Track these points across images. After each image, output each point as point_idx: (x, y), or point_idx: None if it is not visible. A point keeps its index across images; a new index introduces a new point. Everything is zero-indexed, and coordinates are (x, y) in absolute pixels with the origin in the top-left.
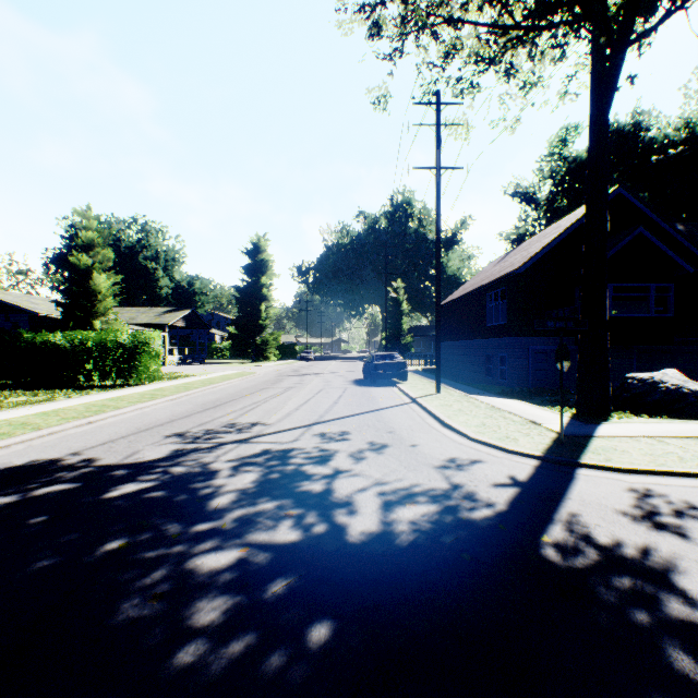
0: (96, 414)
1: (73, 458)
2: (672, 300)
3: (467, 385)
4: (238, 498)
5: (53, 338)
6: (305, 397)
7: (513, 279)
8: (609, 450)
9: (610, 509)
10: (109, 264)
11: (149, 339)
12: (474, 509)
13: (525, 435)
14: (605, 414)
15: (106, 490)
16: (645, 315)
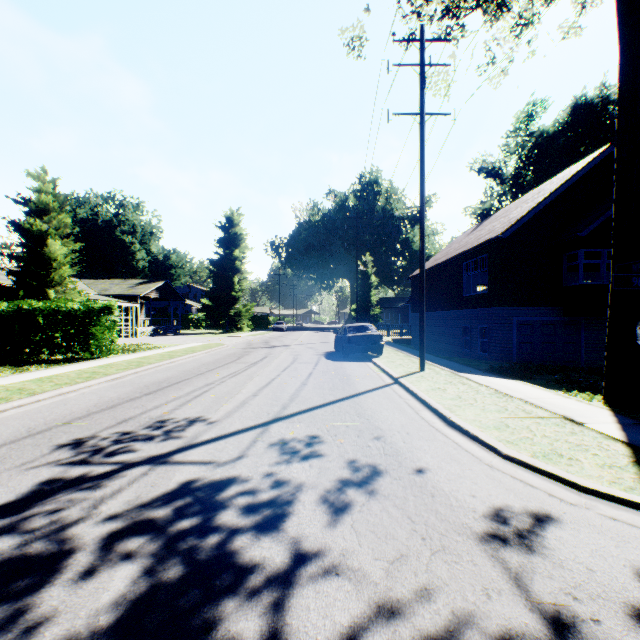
0: None
1: None
2: None
3: (449, 360)
4: None
5: None
6: (270, 376)
7: (495, 245)
8: None
9: None
10: (66, 230)
11: (103, 310)
12: None
13: (582, 449)
14: None
15: None
16: None
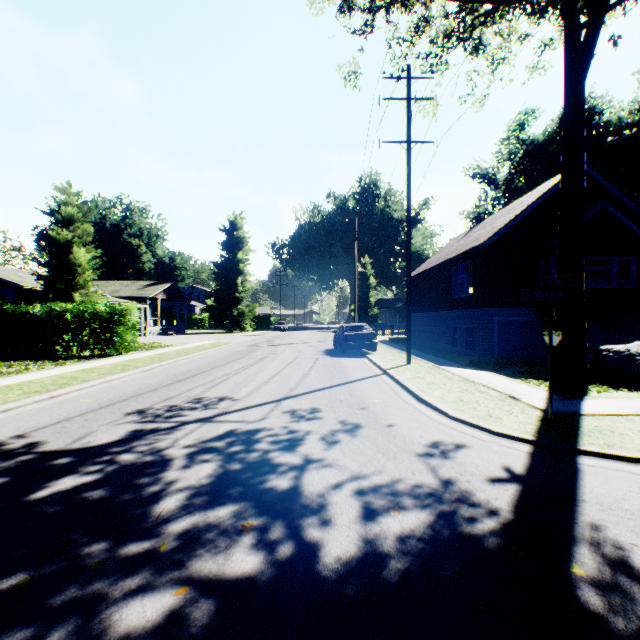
0: (60, 388)
1: (16, 442)
2: (634, 273)
3: (435, 356)
4: (188, 501)
5: (32, 310)
6: (277, 368)
7: (478, 253)
8: (606, 433)
9: (639, 519)
10: (89, 238)
11: (126, 311)
12: (474, 519)
13: (508, 413)
14: (583, 388)
15: (35, 487)
16: (608, 288)
